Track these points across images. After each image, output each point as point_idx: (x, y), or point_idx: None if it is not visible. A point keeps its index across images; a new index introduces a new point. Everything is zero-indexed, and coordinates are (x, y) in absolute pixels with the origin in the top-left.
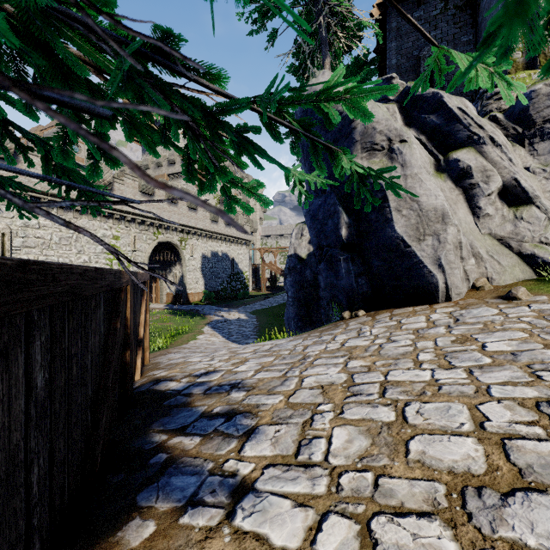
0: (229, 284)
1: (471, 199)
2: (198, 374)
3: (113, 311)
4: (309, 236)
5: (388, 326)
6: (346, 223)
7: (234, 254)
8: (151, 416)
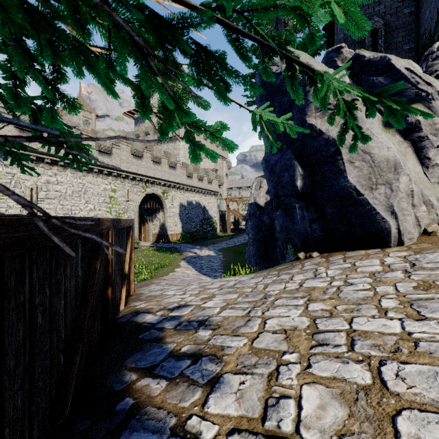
0: (201, 227)
1: (420, 151)
2: (171, 307)
3: (94, 254)
4: (267, 188)
5: (343, 269)
6: (301, 174)
7: (205, 203)
8: (126, 350)
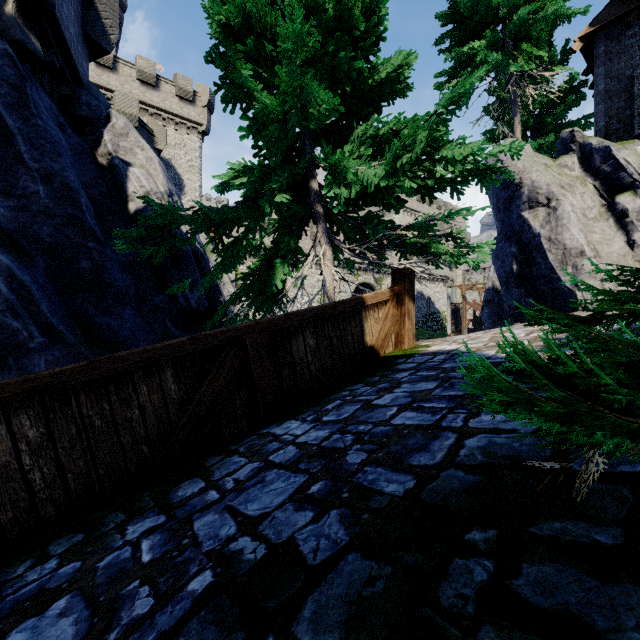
0: (425, 325)
1: (627, 234)
2: None
3: None
4: None
5: None
6: (517, 260)
7: (429, 293)
8: None
